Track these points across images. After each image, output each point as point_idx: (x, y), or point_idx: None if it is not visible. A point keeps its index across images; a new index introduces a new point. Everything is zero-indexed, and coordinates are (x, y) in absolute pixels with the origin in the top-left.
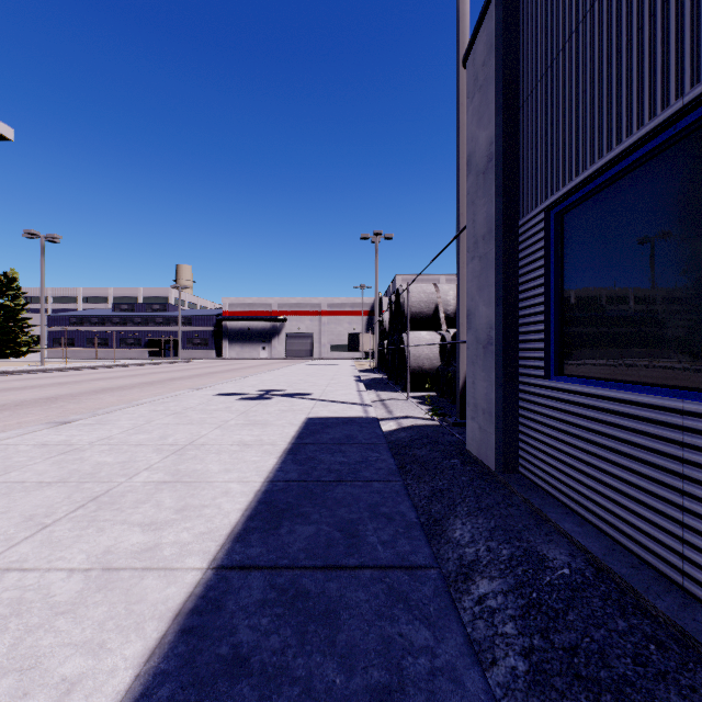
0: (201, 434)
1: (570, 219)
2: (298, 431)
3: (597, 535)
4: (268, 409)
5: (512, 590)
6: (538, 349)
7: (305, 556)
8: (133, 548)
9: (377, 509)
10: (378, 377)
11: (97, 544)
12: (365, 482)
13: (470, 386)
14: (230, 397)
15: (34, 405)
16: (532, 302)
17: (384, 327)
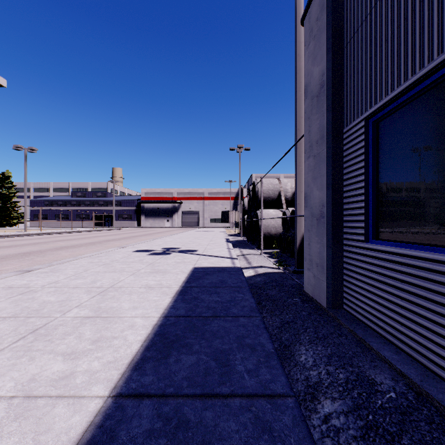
0: (120, 280)
1: (385, 125)
2: (187, 277)
3: (411, 363)
4: (167, 261)
5: (351, 411)
6: (359, 220)
7: (187, 384)
8: (52, 377)
9: (243, 340)
10: (241, 239)
11: (25, 372)
12: (234, 317)
13: (306, 247)
14: (143, 253)
15: (14, 258)
16: (354, 186)
17: (244, 207)
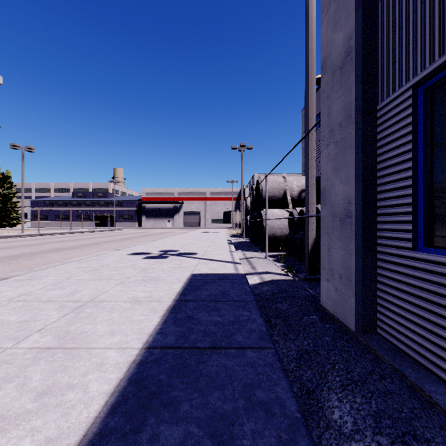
0: (104, 290)
1: (444, 92)
2: (183, 287)
3: None
4: (163, 266)
5: None
6: (402, 221)
7: None
8: None
9: (253, 394)
10: (244, 241)
11: None
12: (239, 349)
13: (324, 253)
14: (138, 256)
15: (0, 261)
16: (394, 177)
17: (247, 207)
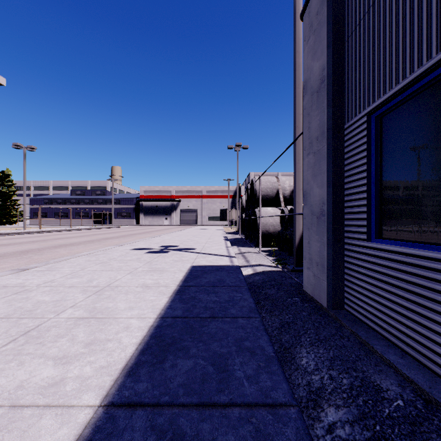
0: (116, 278)
1: (388, 120)
2: (185, 276)
3: (418, 367)
4: (165, 260)
5: (357, 421)
6: (361, 219)
7: (183, 392)
8: (41, 383)
9: (242, 343)
10: (239, 237)
11: (13, 378)
12: (232, 318)
13: (306, 245)
14: (141, 251)
15: (12, 256)
16: (356, 184)
17: (243, 205)
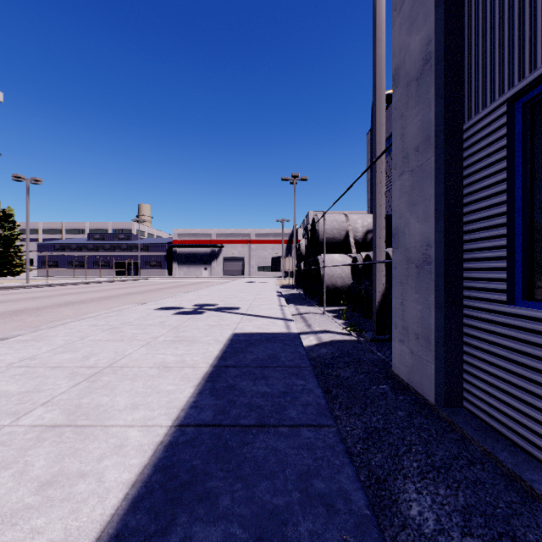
0: (125, 354)
1: None
2: (222, 350)
3: None
4: (198, 324)
5: None
6: (495, 268)
7: None
8: None
9: (310, 484)
10: (296, 293)
11: None
12: (292, 427)
13: (397, 307)
14: (168, 311)
15: None
16: (485, 213)
17: (301, 251)
